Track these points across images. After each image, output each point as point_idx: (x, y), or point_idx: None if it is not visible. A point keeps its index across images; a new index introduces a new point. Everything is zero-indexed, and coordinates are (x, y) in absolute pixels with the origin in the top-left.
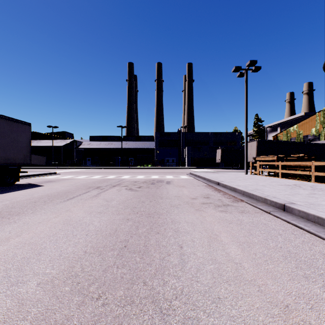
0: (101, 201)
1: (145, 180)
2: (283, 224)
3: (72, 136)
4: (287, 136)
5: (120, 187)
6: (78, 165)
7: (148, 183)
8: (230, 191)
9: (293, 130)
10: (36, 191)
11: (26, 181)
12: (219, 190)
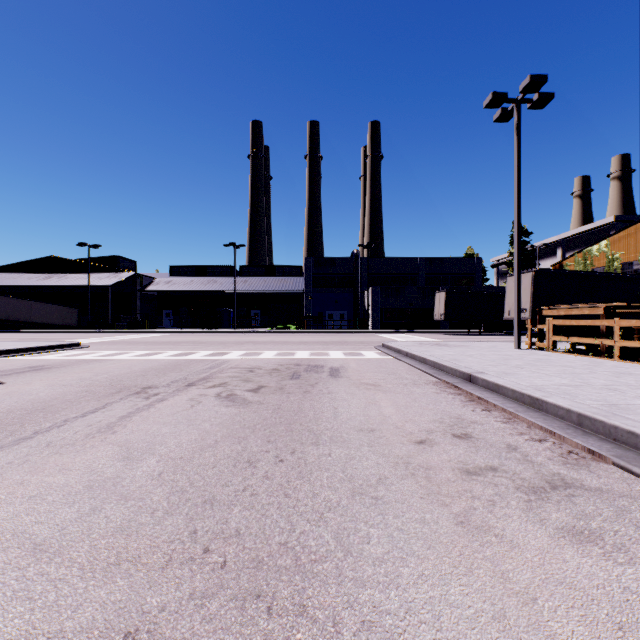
0: (103, 460)
1: (277, 365)
2: None
3: (133, 266)
4: (585, 264)
5: (204, 389)
6: (145, 327)
7: (283, 373)
8: (524, 409)
9: (598, 251)
10: None
11: None
12: (480, 400)
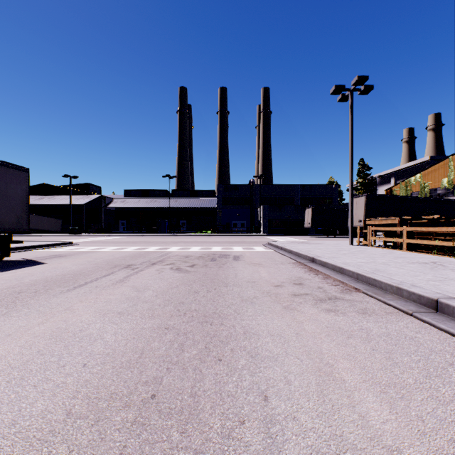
0: (127, 291)
1: (202, 254)
2: (444, 339)
3: (99, 190)
4: (406, 190)
5: (163, 266)
6: (108, 232)
7: (206, 258)
8: (335, 273)
9: (415, 181)
10: (31, 273)
11: (23, 255)
12: (315, 270)
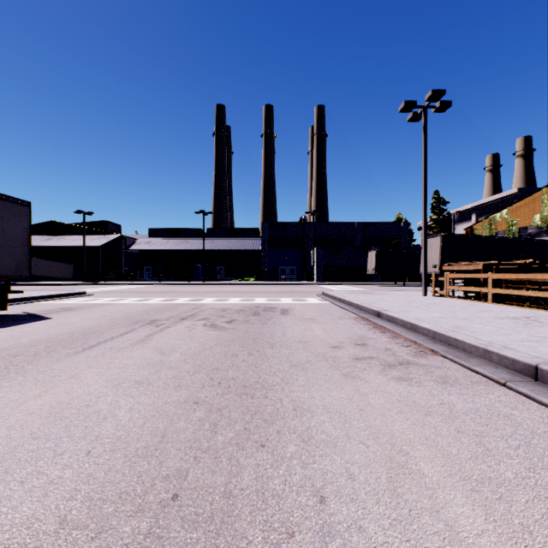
0: (149, 354)
1: (242, 307)
2: None
3: (119, 229)
4: (490, 228)
5: (194, 322)
6: (129, 279)
7: (247, 312)
8: (405, 331)
9: (500, 218)
10: (31, 330)
11: (25, 308)
12: (381, 327)
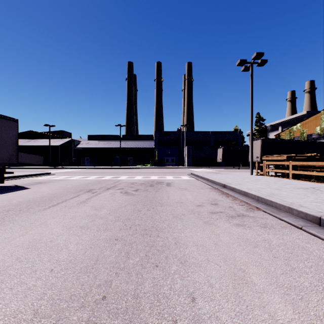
0: (88, 210)
1: (143, 181)
2: None
3: (70, 135)
4: (290, 135)
5: (115, 190)
6: (76, 165)
7: (146, 184)
8: (241, 196)
9: (296, 128)
10: (18, 195)
11: (14, 182)
12: (226, 193)
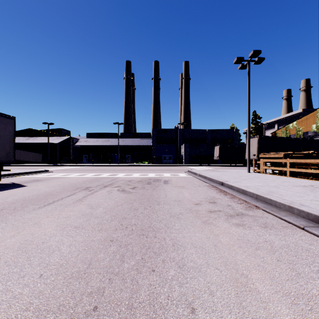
0: (84, 208)
1: (141, 179)
2: None
3: (69, 133)
4: (286, 133)
5: (112, 188)
6: (75, 162)
7: (144, 182)
8: (239, 194)
9: (292, 126)
10: (14, 193)
11: (12, 180)
12: (224, 191)
